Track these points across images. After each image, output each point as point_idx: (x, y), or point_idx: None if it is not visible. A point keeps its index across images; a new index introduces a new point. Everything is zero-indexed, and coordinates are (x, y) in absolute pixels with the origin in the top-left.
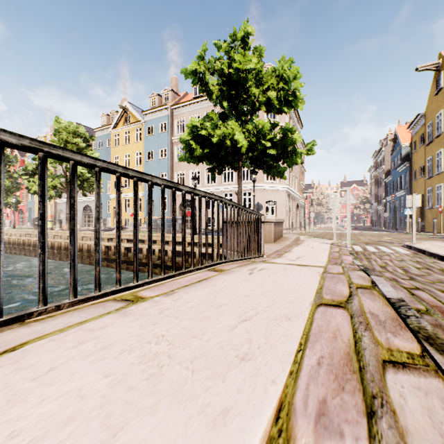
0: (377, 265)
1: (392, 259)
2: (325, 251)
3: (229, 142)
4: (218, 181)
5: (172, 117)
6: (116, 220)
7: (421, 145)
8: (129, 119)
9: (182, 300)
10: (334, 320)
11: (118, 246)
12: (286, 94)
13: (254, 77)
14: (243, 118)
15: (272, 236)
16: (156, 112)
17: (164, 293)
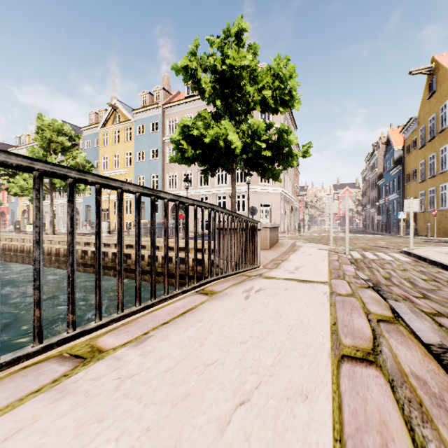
0: (381, 276)
1: (394, 269)
2: (323, 259)
3: (223, 143)
4: (212, 183)
5: (163, 116)
6: (69, 242)
7: (414, 148)
8: (118, 118)
9: (156, 353)
10: (371, 397)
11: (70, 277)
12: (282, 93)
13: (249, 75)
14: (237, 118)
15: (267, 243)
16: (147, 110)
17: (133, 338)
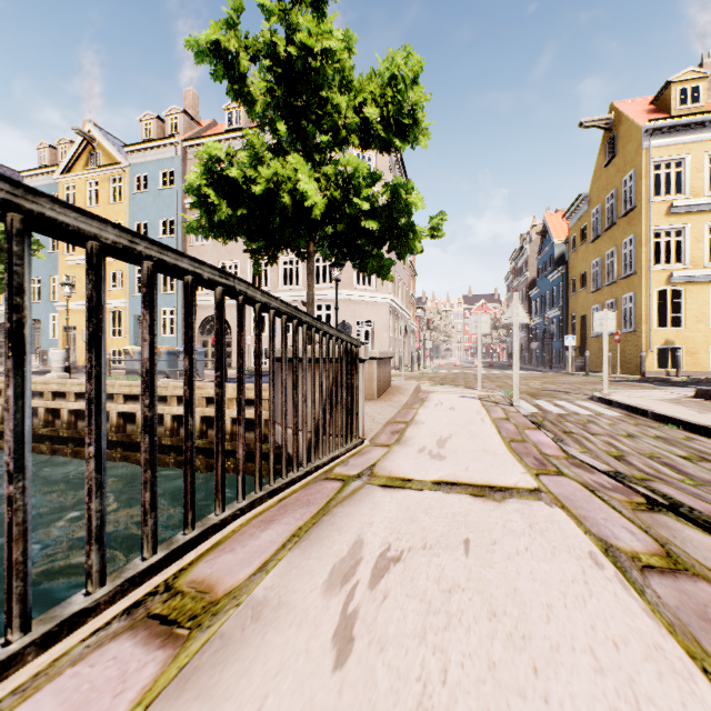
0: (605, 453)
1: (612, 434)
2: (482, 418)
3: (289, 197)
4: (273, 283)
5: (185, 162)
6: None
7: (583, 241)
8: (97, 158)
9: None
10: None
11: None
12: (399, 113)
13: (338, 87)
14: (317, 156)
15: (374, 387)
16: (153, 148)
17: None
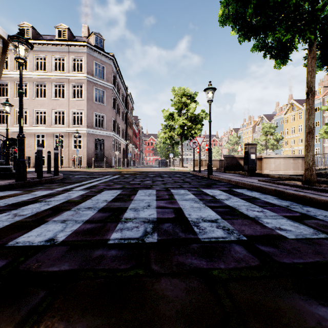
0: None
1: None
2: None
3: None
4: None
5: (323, 102)
6: None
7: None
8: (294, 108)
9: None
10: None
11: None
12: None
13: None
14: None
15: None
16: None
17: None
